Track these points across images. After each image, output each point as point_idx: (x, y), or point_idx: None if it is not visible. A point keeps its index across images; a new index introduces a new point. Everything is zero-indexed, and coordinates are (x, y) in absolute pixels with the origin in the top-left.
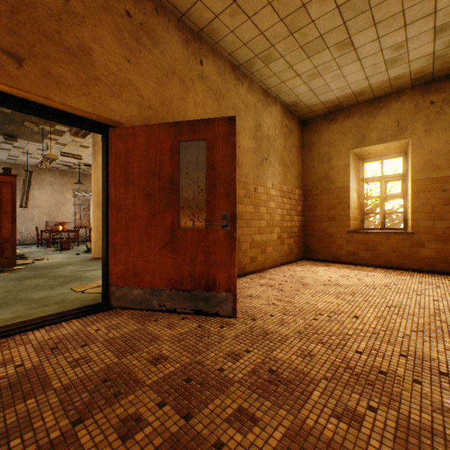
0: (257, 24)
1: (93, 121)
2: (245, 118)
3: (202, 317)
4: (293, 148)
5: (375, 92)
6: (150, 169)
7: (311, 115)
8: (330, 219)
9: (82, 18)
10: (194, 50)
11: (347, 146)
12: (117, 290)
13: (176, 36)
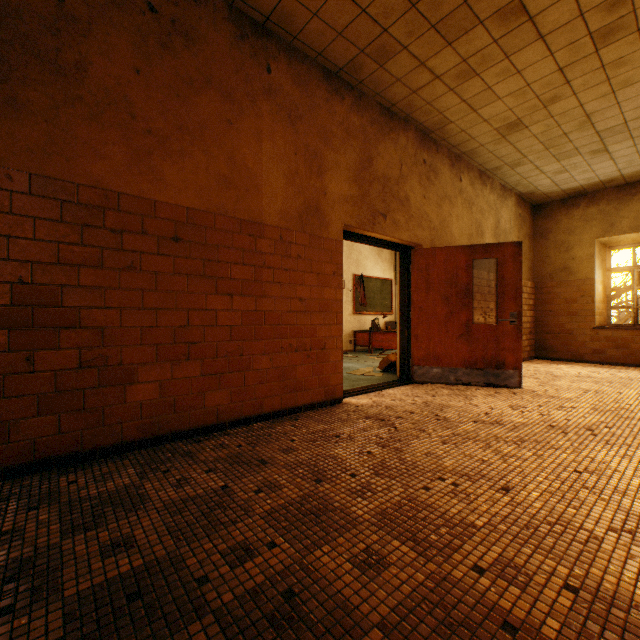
0: (516, 147)
1: (403, 245)
2: (488, 218)
3: (491, 389)
4: (525, 237)
5: (626, 179)
6: (447, 279)
7: (545, 200)
8: (569, 314)
9: (406, 177)
10: (456, 171)
11: (591, 235)
12: (418, 369)
13: (446, 164)
